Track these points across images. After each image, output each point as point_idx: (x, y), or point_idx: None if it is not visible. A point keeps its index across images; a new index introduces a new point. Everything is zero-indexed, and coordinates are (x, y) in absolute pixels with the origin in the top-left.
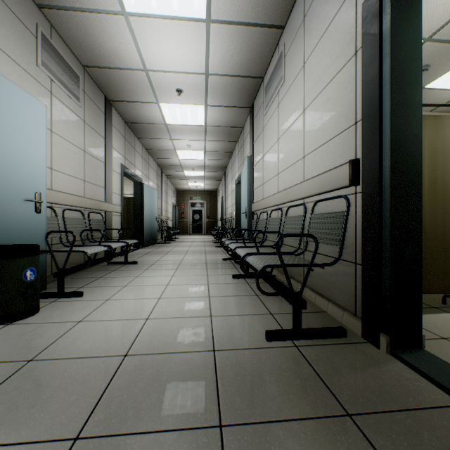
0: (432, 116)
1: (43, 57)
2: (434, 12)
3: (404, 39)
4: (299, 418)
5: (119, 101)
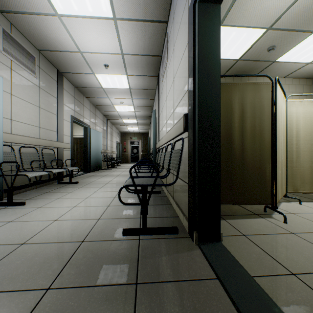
0: (252, 83)
1: (4, 45)
2: (269, 10)
3: (208, 33)
4: (102, 284)
5: (67, 73)
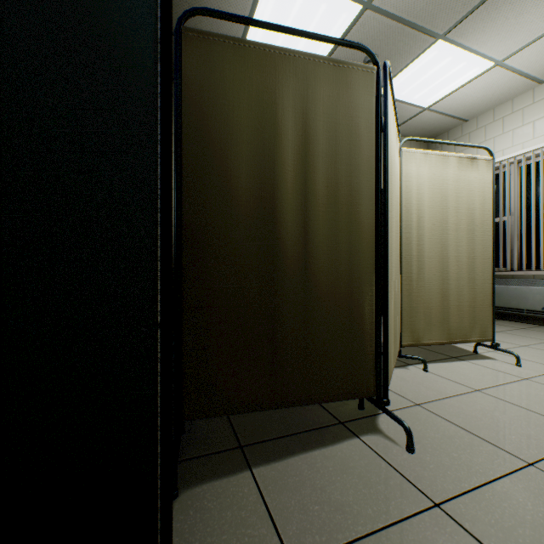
0: (332, 61)
1: None
2: None
3: None
4: None
5: None
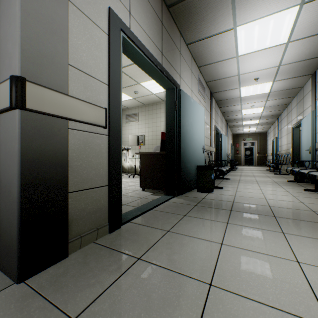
0: None
1: (198, 87)
2: None
3: None
4: None
5: (216, 92)
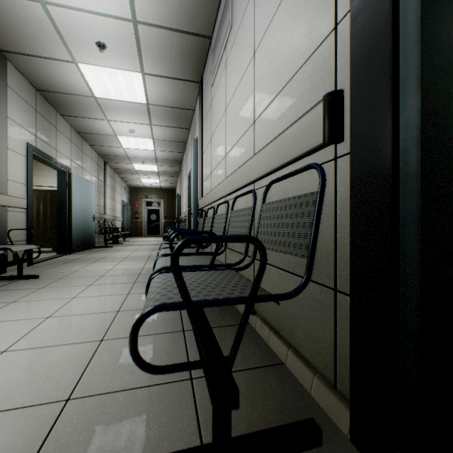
0: None
1: None
2: None
3: None
4: None
5: (16, 53)
